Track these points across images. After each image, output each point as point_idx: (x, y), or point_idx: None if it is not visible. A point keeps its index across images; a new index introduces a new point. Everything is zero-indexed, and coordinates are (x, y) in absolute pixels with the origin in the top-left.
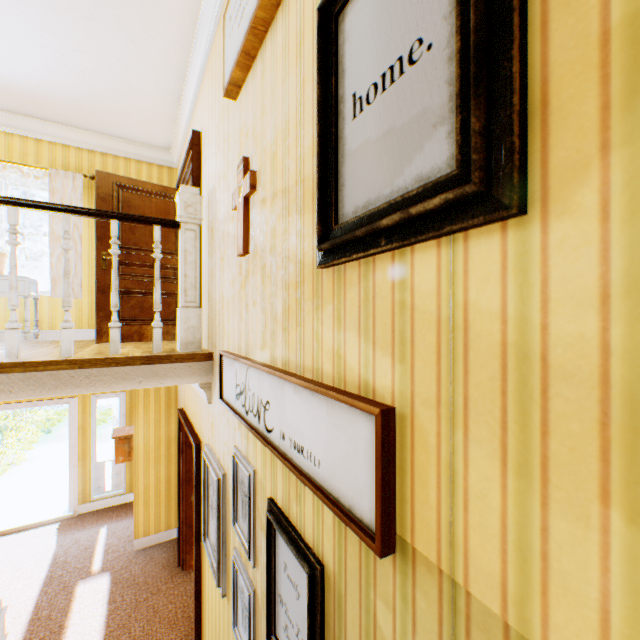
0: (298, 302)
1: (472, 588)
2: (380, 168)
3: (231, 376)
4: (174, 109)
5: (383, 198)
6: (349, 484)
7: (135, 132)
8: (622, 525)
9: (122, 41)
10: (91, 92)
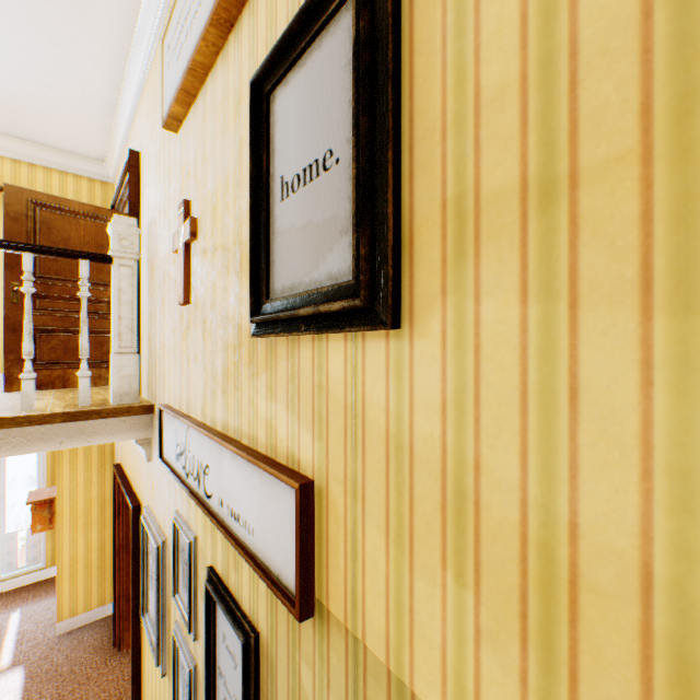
0: (236, 366)
1: (368, 642)
2: (302, 256)
3: (172, 434)
4: (108, 118)
5: (305, 285)
6: (278, 552)
7: (58, 138)
8: (453, 583)
9: (39, 38)
10: None
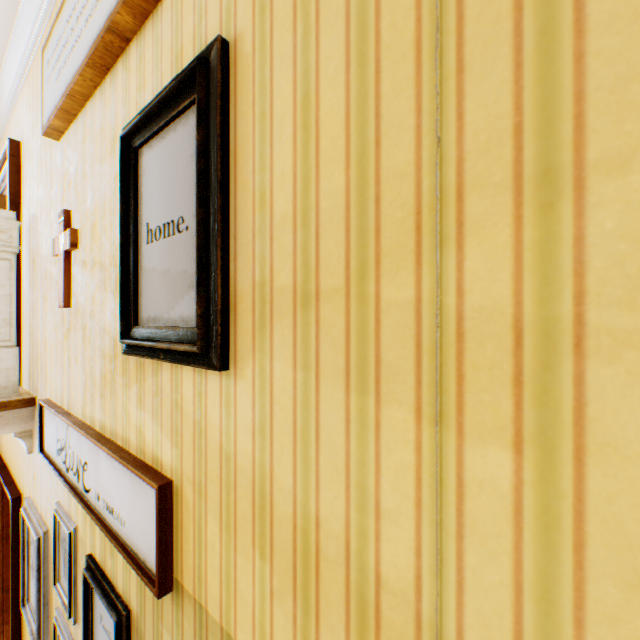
0: (113, 374)
1: (209, 607)
2: (163, 295)
3: (53, 429)
4: None
5: (165, 319)
6: (144, 541)
7: None
8: (259, 559)
9: None
10: None
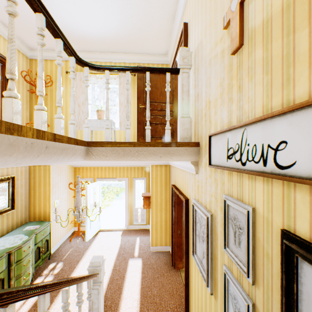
0: None
1: None
2: None
3: (220, 146)
4: (170, 25)
5: None
6: None
7: (152, 48)
8: None
9: None
10: (135, 29)
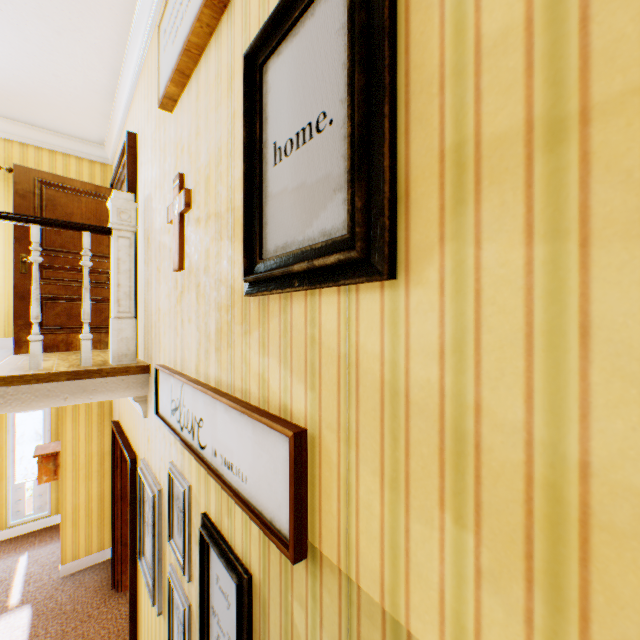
0: (229, 325)
1: (362, 583)
2: (295, 216)
3: (167, 391)
4: (107, 104)
5: (297, 243)
6: (271, 498)
7: (62, 124)
8: (451, 525)
9: (45, 30)
10: (7, 77)
